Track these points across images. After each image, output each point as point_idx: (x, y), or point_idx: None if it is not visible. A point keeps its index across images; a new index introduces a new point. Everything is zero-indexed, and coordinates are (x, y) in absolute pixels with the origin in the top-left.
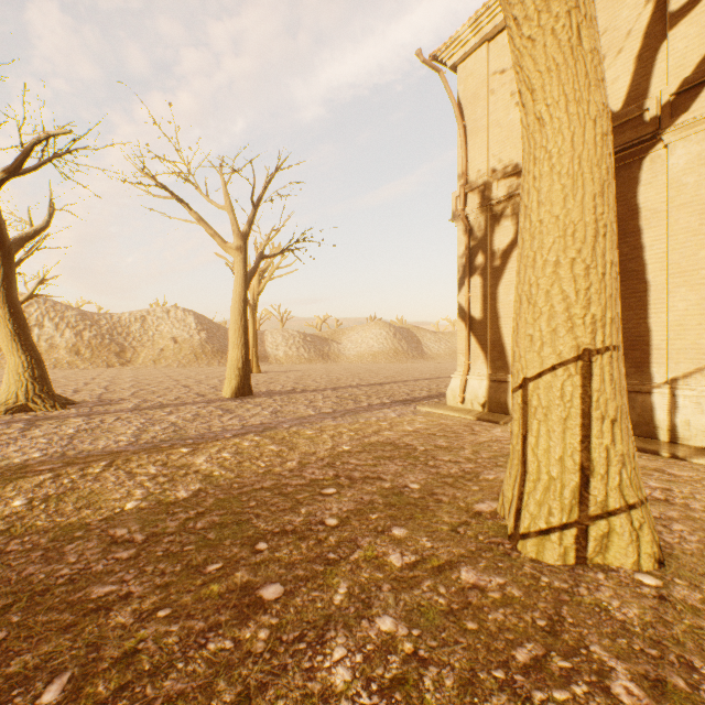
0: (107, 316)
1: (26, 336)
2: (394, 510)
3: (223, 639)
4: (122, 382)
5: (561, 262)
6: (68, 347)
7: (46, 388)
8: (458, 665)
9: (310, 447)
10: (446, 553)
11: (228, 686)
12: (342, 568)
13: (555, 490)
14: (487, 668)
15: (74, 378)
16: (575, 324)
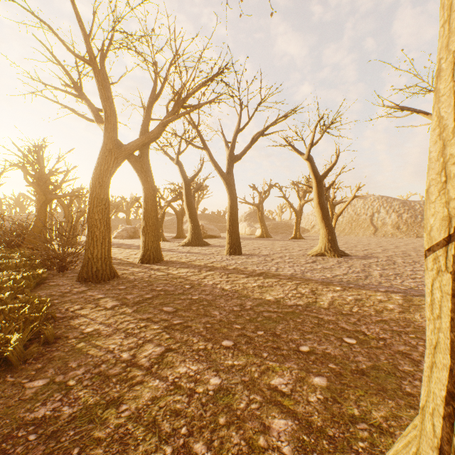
0: (419, 202)
1: (327, 219)
2: (354, 375)
3: (197, 339)
4: (401, 248)
5: (442, 68)
6: (392, 224)
7: (332, 245)
8: (189, 410)
9: (421, 317)
10: (306, 410)
11: (178, 346)
12: (254, 359)
13: (407, 451)
14: (188, 424)
15: (380, 243)
16: (448, 175)
